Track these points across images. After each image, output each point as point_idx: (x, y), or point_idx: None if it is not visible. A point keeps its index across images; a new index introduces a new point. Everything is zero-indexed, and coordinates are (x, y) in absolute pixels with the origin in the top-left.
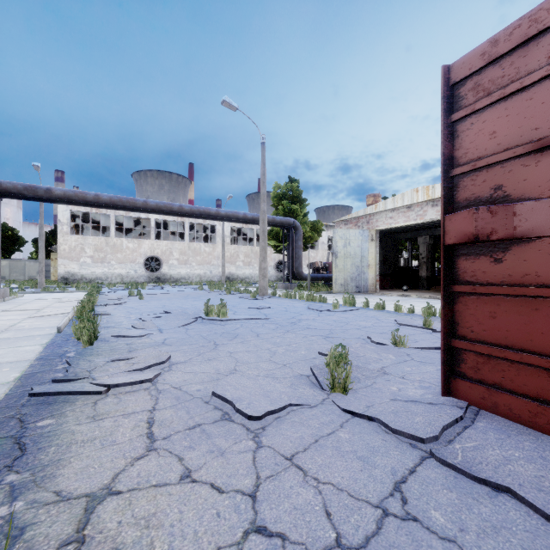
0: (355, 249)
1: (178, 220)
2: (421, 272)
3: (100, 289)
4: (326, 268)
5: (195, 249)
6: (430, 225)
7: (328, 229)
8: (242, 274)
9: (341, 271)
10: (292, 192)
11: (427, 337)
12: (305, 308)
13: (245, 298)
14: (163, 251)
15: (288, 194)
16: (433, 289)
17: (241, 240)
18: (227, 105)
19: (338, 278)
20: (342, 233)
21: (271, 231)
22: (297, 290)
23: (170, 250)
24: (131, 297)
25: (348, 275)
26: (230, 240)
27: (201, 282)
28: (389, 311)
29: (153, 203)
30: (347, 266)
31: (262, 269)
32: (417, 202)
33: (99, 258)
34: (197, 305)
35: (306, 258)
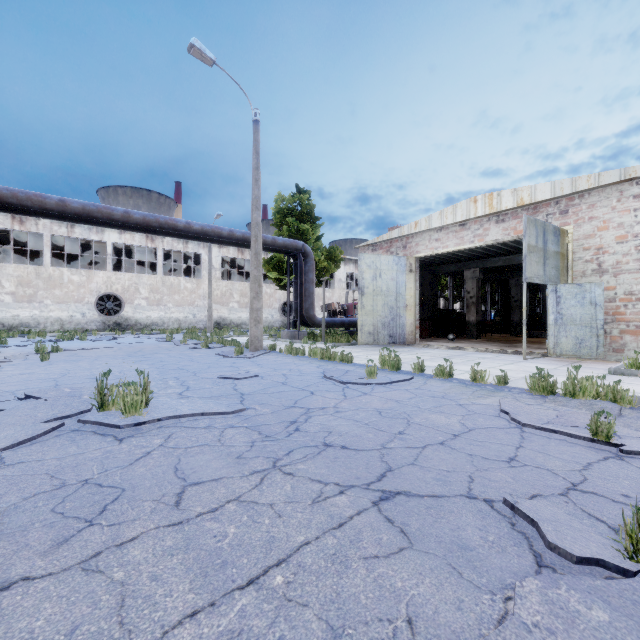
0: (388, 283)
1: (147, 245)
2: (469, 316)
3: (4, 341)
4: (345, 311)
5: (172, 285)
6: (481, 254)
7: (347, 264)
8: (237, 319)
9: (369, 315)
10: (301, 207)
11: (639, 480)
12: (319, 375)
13: (224, 356)
14: (125, 287)
15: (295, 210)
16: (482, 337)
17: (237, 275)
18: (197, 53)
19: (364, 324)
20: (370, 260)
21: (272, 259)
22: (308, 341)
23: (136, 286)
24: (34, 356)
25: (379, 319)
26: (222, 274)
27: (180, 329)
28: (462, 380)
29: (77, 204)
30: (377, 307)
31: (254, 310)
32: (475, 216)
33: (25, 295)
34: (129, 372)
35: (319, 298)
